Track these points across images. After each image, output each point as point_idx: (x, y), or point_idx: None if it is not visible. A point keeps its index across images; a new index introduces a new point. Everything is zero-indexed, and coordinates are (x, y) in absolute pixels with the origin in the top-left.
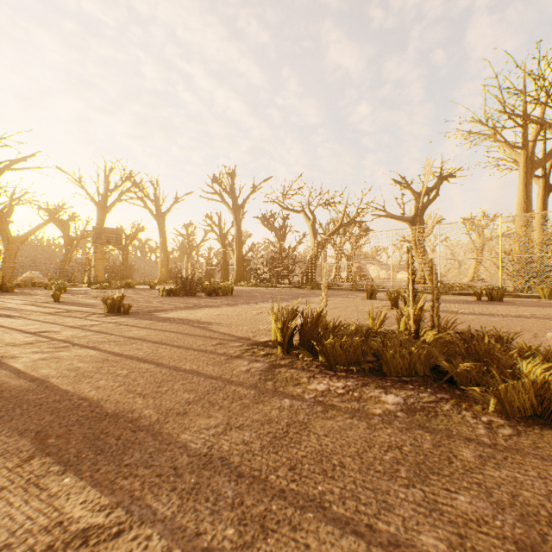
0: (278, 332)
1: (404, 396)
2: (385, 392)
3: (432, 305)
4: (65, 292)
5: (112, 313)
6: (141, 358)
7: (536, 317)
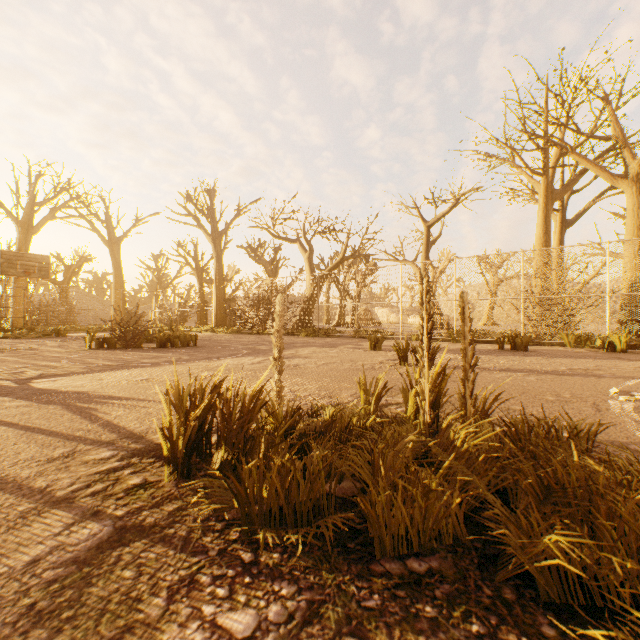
0: (165, 438)
1: None
2: None
3: (464, 375)
4: None
5: None
6: None
7: (578, 374)
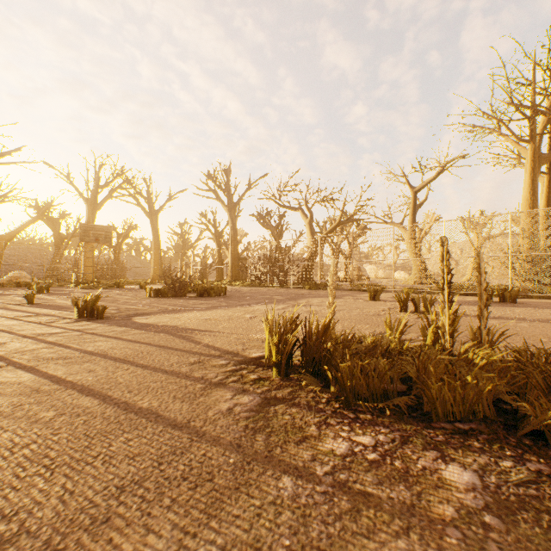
0: (273, 349)
1: (477, 467)
2: (443, 457)
3: (479, 314)
4: (48, 293)
5: (84, 318)
6: (87, 387)
7: None
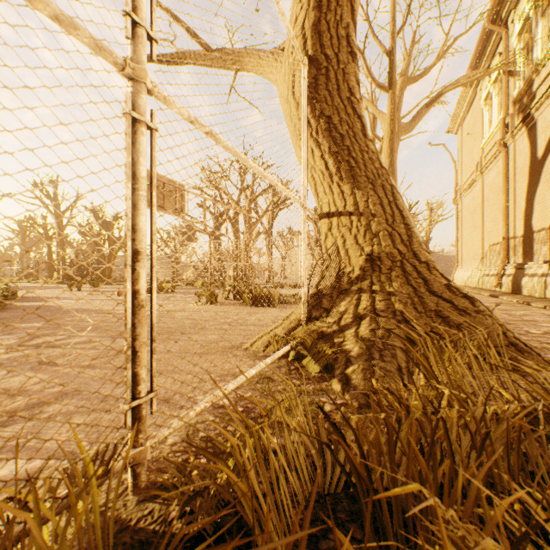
0: None
1: None
2: None
3: None
4: None
5: None
6: None
7: None
